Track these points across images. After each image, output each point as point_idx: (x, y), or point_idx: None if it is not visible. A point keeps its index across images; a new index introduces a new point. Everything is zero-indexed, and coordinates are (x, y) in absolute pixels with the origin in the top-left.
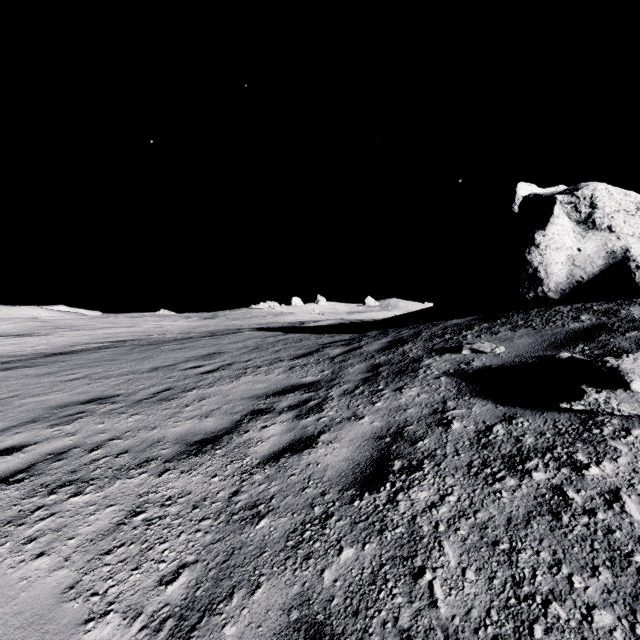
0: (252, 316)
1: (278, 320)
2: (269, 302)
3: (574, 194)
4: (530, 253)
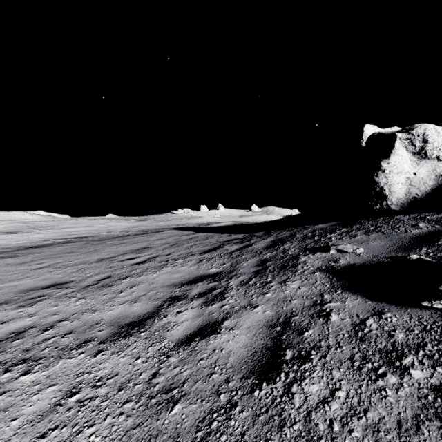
0: (173, 219)
1: (191, 222)
2: (185, 209)
3: (410, 132)
4: (377, 176)
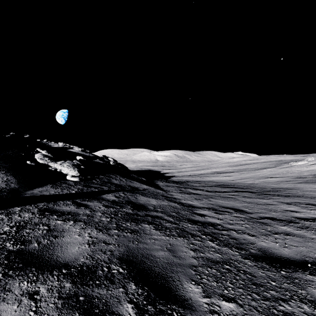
0: None
1: None
2: None
3: None
4: None
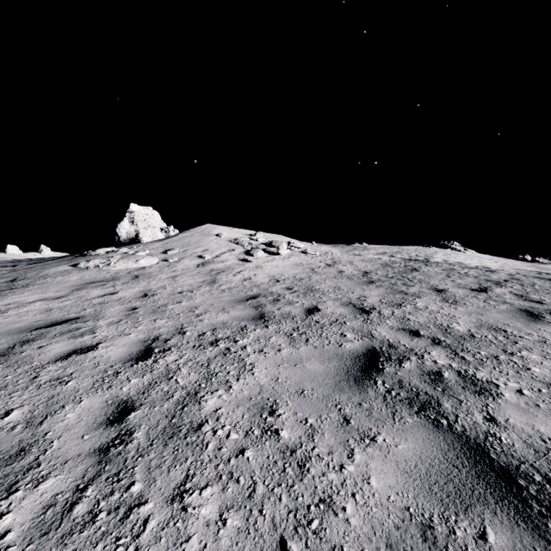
0: None
1: None
2: None
3: (131, 214)
4: (117, 229)
